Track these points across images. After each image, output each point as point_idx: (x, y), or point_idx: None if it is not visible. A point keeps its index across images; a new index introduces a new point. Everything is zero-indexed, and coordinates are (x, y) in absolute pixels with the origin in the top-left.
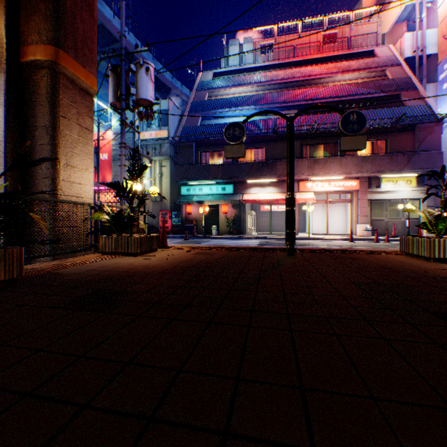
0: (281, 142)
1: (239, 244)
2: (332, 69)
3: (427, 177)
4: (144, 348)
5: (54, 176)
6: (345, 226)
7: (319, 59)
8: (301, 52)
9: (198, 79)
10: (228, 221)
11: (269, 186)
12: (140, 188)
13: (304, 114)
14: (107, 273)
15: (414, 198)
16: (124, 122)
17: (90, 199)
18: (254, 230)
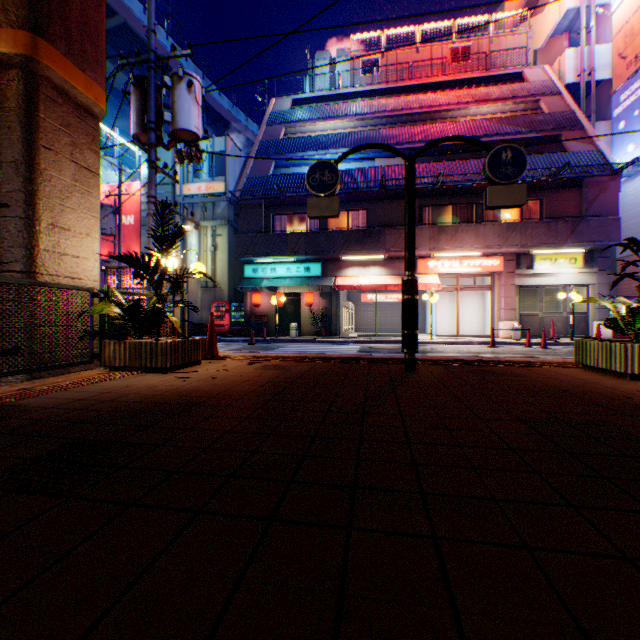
0: (392, 202)
1: (330, 350)
2: (463, 98)
3: (599, 253)
4: (114, 607)
5: (30, 243)
6: (482, 324)
7: (445, 83)
8: (419, 73)
9: (270, 108)
10: (314, 316)
11: (375, 266)
12: (175, 265)
13: (425, 161)
14: (105, 405)
15: (580, 284)
16: (154, 164)
17: (94, 281)
18: (352, 329)
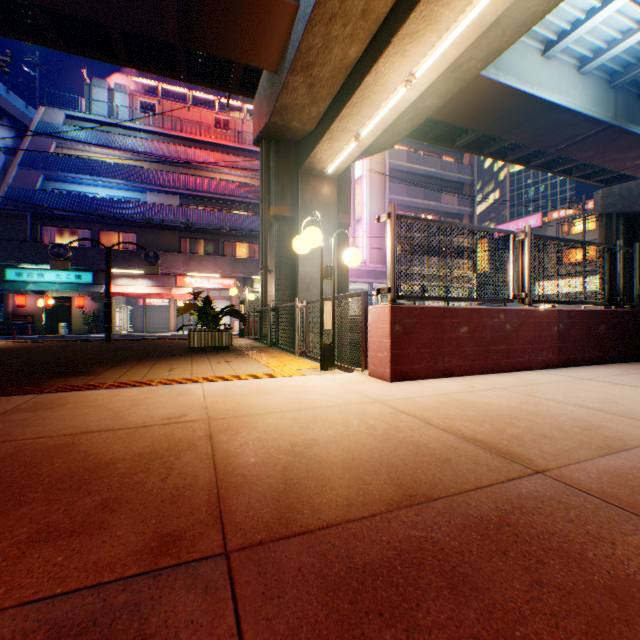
0: (158, 231)
1: None
2: (220, 161)
3: None
4: None
5: None
6: None
7: (211, 143)
8: (192, 128)
9: (40, 116)
10: (87, 317)
11: (143, 278)
12: None
13: (189, 202)
14: None
15: None
16: None
17: None
18: (132, 328)
